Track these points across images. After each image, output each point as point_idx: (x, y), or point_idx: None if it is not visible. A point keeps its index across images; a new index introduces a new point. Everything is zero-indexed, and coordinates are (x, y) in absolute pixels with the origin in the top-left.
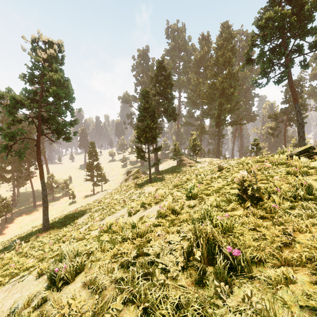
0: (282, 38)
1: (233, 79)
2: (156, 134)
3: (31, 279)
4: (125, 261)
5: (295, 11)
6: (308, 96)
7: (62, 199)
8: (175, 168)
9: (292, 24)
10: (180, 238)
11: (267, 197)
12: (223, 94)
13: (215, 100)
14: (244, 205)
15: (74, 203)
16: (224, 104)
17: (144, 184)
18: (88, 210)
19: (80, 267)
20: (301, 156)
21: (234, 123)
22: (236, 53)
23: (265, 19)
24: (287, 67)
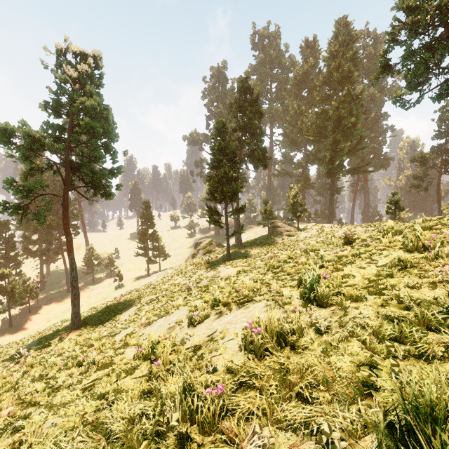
0: (445, 25)
1: (354, 104)
2: (237, 188)
3: None
4: None
5: None
6: None
7: (105, 282)
8: (265, 238)
9: None
10: None
11: None
12: (338, 127)
13: (326, 137)
14: None
15: (121, 287)
16: (341, 142)
17: (219, 262)
18: (137, 300)
19: None
20: None
21: (355, 171)
22: (358, 64)
23: None
24: None
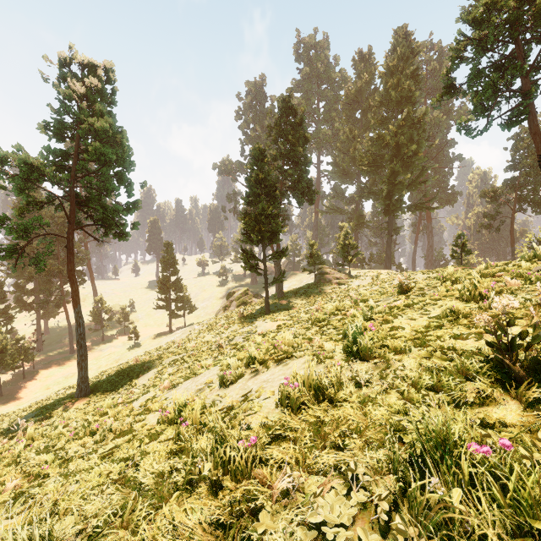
0: (515, 42)
1: (415, 128)
2: (277, 227)
3: None
4: None
5: None
6: None
7: (117, 340)
8: (311, 287)
9: (539, 12)
10: (353, 512)
11: None
12: (397, 156)
13: (382, 167)
14: (518, 392)
15: (137, 347)
16: (400, 173)
17: (256, 316)
18: (157, 361)
19: None
20: None
21: (417, 207)
22: (420, 82)
23: (485, 6)
24: (528, 96)
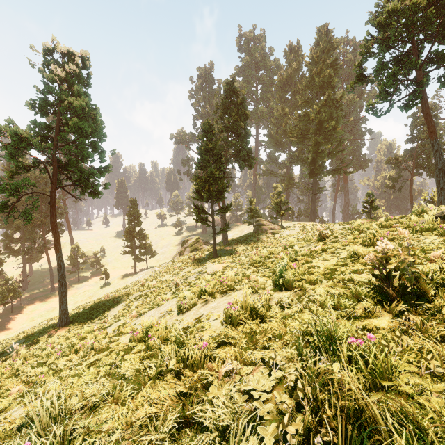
0: (411, 41)
1: (334, 108)
2: (223, 187)
3: None
4: (151, 443)
5: (432, 1)
6: None
7: (90, 280)
8: (250, 236)
9: (429, 18)
10: (272, 384)
11: (434, 292)
12: (320, 130)
13: (308, 139)
14: (390, 308)
15: (107, 285)
16: (322, 144)
17: (206, 259)
18: (125, 296)
19: None
20: None
21: (336, 171)
22: (338, 70)
23: (387, 13)
24: (421, 85)
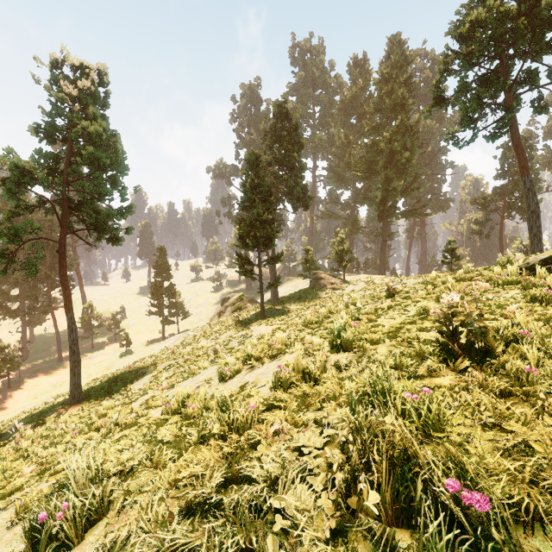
0: (499, 58)
1: (408, 135)
2: (273, 233)
3: (3, 523)
4: (197, 498)
5: (523, 9)
6: (542, 166)
7: (108, 348)
8: (306, 292)
9: (520, 31)
10: (323, 441)
11: (503, 348)
12: (391, 163)
13: (377, 173)
14: (455, 366)
15: (129, 354)
16: (394, 180)
17: (252, 321)
18: (152, 367)
19: (98, 508)
20: (548, 269)
21: (410, 213)
22: (414, 90)
23: (470, 23)
24: (510, 110)
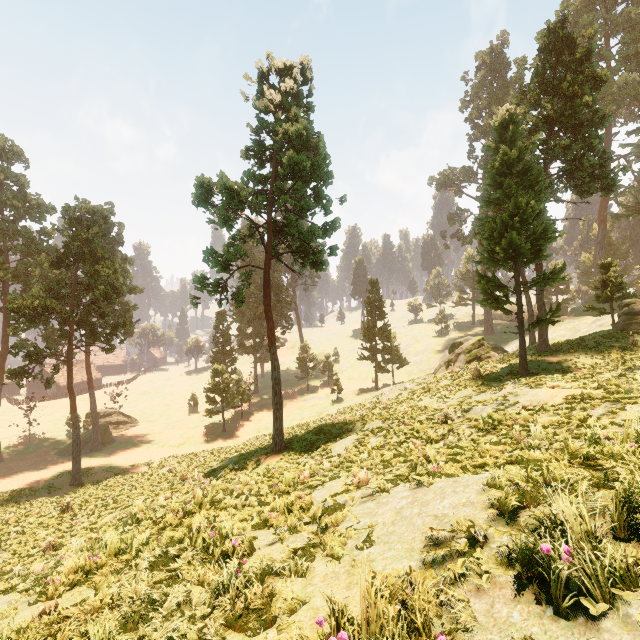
0: None
1: None
2: (544, 233)
3: None
4: None
5: None
6: None
7: (320, 391)
8: (609, 336)
9: None
10: None
11: None
12: None
13: None
14: None
15: (340, 401)
16: None
17: (503, 377)
18: (359, 424)
19: None
20: None
21: None
22: None
23: None
24: None
